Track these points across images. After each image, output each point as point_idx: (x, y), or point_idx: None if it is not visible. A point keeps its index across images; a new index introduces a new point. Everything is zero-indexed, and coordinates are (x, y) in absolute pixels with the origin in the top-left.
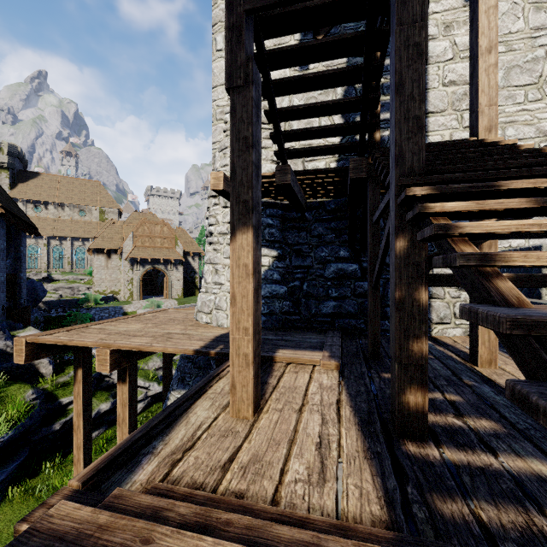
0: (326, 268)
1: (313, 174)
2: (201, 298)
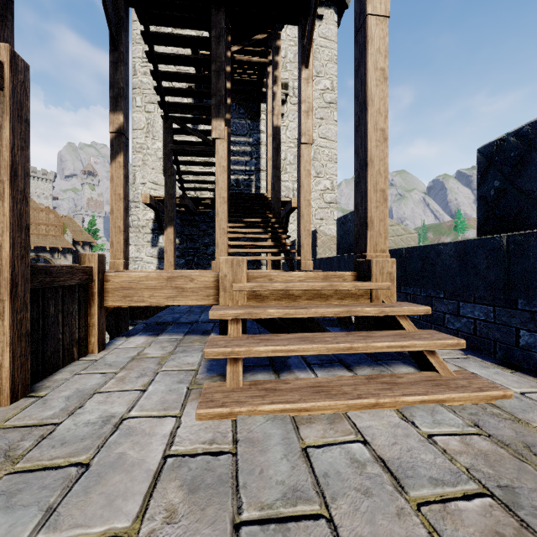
0: (207, 249)
1: (199, 199)
2: None
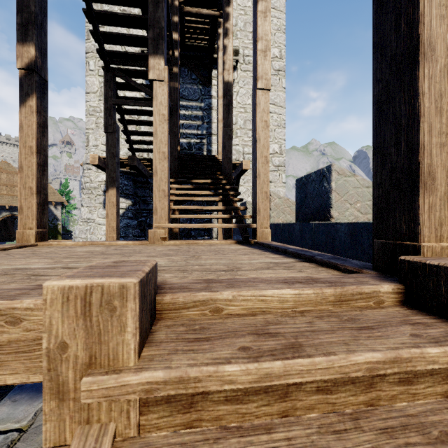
0: None
1: (150, 161)
2: (78, 229)
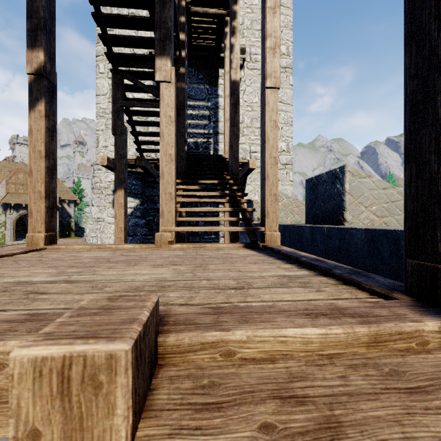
0: None
1: (157, 161)
2: (89, 228)
